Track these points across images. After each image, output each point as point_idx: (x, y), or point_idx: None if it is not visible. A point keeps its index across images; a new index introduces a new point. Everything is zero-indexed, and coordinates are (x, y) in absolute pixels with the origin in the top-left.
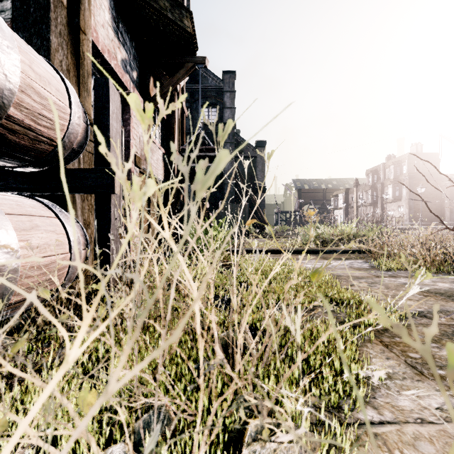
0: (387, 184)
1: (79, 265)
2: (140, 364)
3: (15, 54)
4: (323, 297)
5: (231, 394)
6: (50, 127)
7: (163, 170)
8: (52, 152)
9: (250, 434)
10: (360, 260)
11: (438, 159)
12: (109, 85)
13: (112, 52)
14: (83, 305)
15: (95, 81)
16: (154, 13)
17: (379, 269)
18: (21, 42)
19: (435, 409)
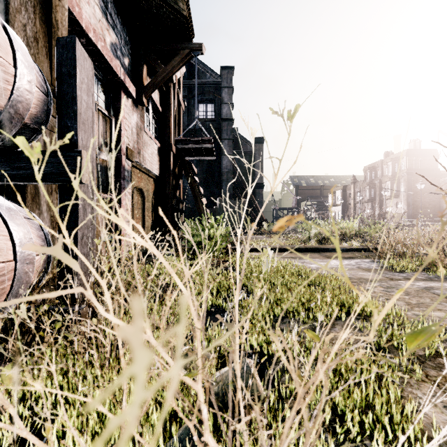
0: (385, 180)
1: None
2: None
3: None
4: None
5: None
6: None
7: (158, 165)
8: None
9: None
10: (366, 259)
11: (437, 155)
12: (76, 46)
13: (99, 34)
14: None
15: (58, 41)
16: None
17: (391, 270)
18: None
19: None
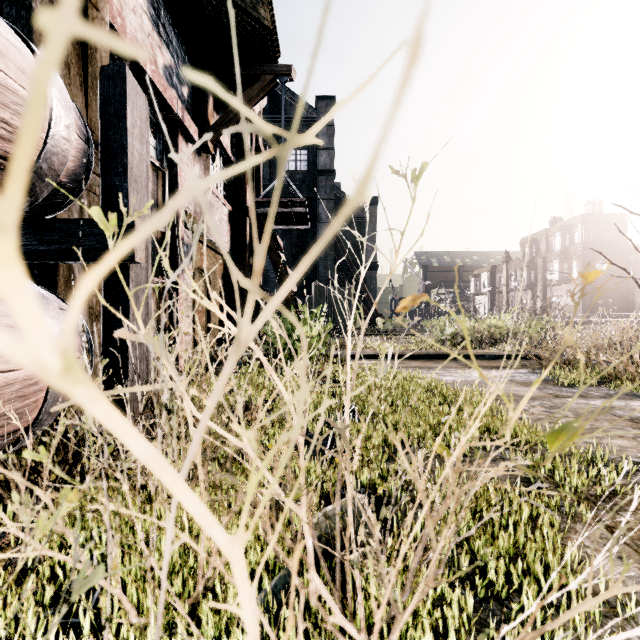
0: (551, 258)
1: None
2: None
3: None
4: None
5: None
6: (8, 137)
7: (229, 236)
8: None
9: None
10: (522, 370)
11: (625, 222)
12: (126, 77)
13: (149, 53)
14: None
15: (102, 70)
16: None
17: (556, 383)
18: None
19: None
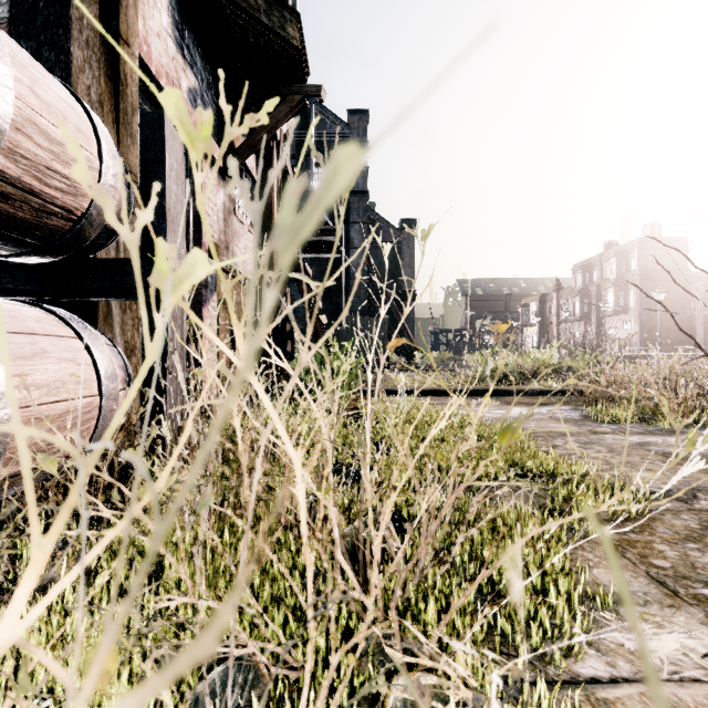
0: (606, 286)
1: (20, 431)
2: (124, 699)
3: (4, 67)
4: (595, 517)
5: (362, 638)
6: (67, 190)
7: None
8: (70, 232)
9: (393, 704)
10: (565, 407)
11: (686, 247)
12: (165, 124)
13: (173, 77)
14: (31, 520)
15: (142, 117)
16: (241, 15)
17: (597, 420)
18: (17, 50)
19: (703, 657)
